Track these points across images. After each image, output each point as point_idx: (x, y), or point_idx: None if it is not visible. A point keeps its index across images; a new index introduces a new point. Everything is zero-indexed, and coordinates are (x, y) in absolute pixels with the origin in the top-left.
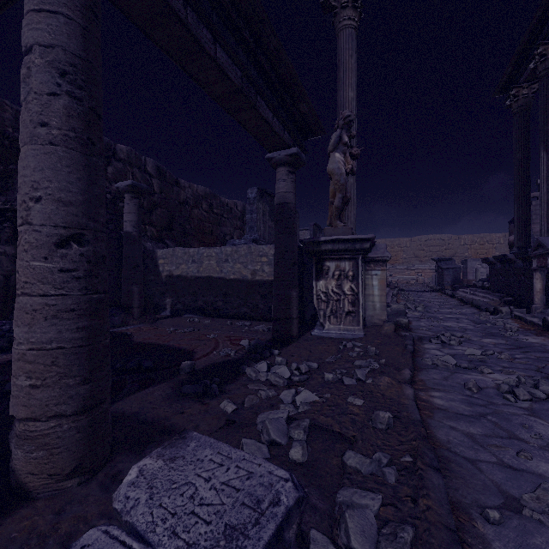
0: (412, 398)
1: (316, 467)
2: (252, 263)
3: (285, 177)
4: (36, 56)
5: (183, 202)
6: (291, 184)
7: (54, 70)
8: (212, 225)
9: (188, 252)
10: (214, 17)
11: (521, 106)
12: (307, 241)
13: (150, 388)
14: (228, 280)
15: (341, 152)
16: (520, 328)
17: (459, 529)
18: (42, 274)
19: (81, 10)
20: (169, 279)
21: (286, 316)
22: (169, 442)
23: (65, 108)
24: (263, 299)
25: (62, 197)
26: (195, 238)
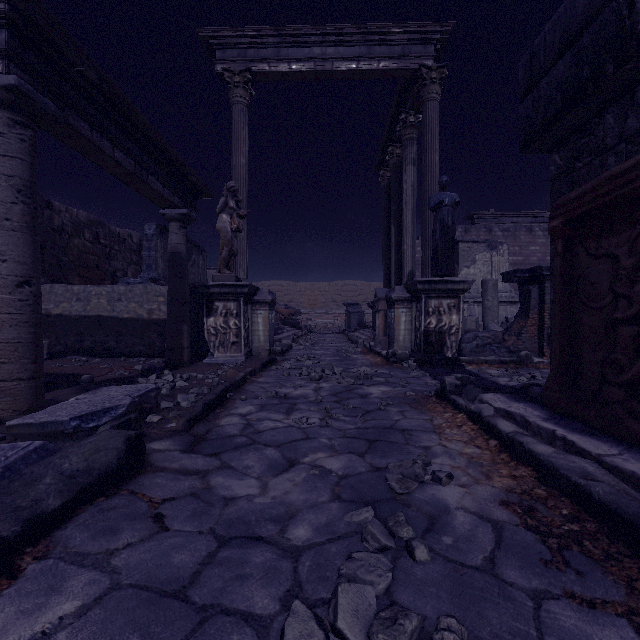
0: (241, 376)
1: (174, 395)
2: (149, 303)
3: (177, 231)
4: (3, 181)
5: (57, 229)
6: (182, 237)
7: (14, 190)
8: (98, 258)
9: (71, 290)
10: (113, 129)
11: (387, 185)
12: (198, 285)
13: (57, 390)
14: (122, 319)
15: (228, 214)
16: (359, 351)
17: (228, 402)
18: (8, 302)
19: (29, 154)
20: (45, 318)
21: (178, 346)
22: (90, 391)
23: (21, 211)
24: (160, 337)
25: (20, 260)
26: (74, 273)
